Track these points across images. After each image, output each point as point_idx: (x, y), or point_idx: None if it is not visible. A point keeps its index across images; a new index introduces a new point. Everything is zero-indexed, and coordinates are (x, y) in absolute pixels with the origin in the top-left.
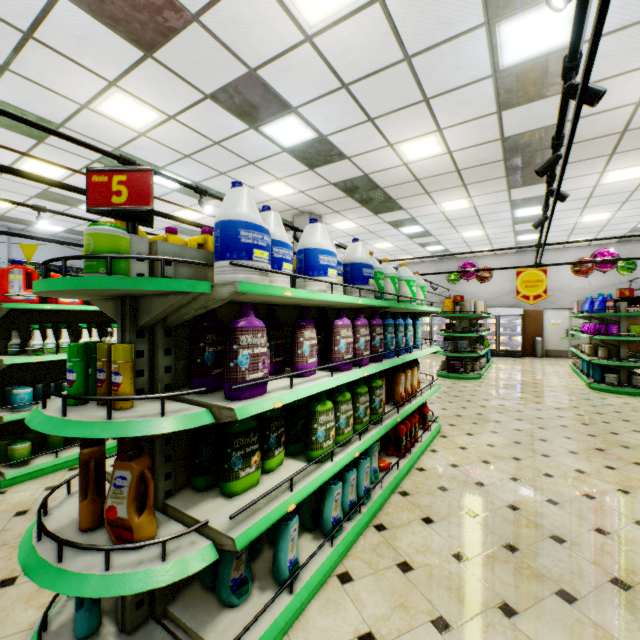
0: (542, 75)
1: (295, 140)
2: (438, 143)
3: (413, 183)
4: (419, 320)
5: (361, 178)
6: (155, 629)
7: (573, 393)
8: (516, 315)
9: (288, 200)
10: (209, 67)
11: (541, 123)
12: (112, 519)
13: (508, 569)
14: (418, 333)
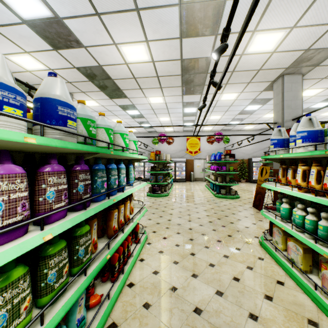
0: (205, 17)
1: (32, 13)
2: (146, 52)
3: (132, 80)
4: (132, 165)
5: (97, 68)
6: None
7: (209, 200)
8: (183, 162)
9: (41, 75)
10: None
11: (200, 54)
12: None
13: None
14: (131, 174)
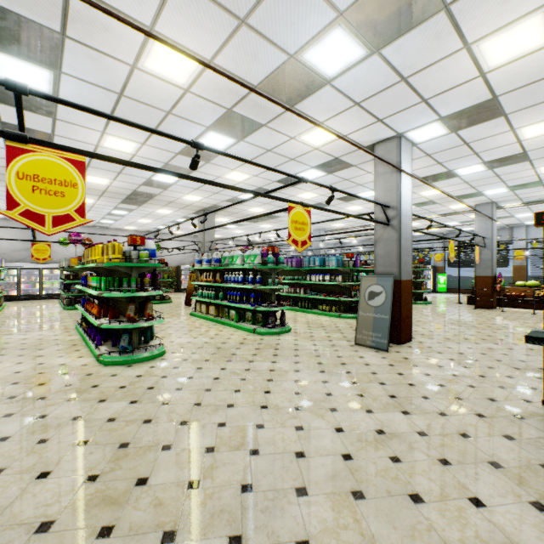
0: (161, 184)
1: None
2: (108, 182)
3: None
4: None
5: None
6: (142, 348)
7: None
8: None
9: None
10: (29, 121)
11: (151, 192)
12: (149, 315)
13: (181, 332)
14: None
